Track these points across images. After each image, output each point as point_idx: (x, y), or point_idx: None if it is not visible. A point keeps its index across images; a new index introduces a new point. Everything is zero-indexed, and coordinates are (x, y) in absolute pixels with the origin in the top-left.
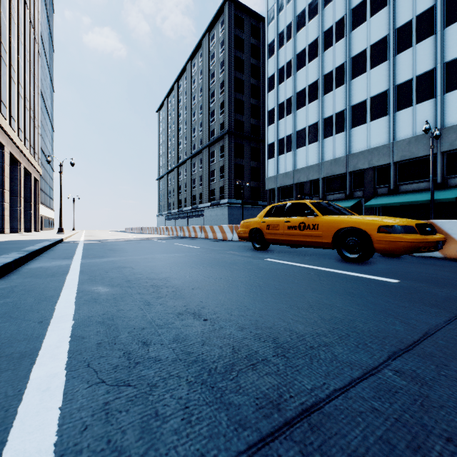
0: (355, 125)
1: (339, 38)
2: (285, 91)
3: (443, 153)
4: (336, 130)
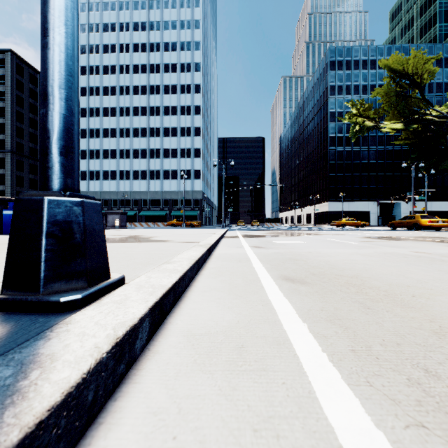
0: (105, 179)
1: (97, 137)
2: None
3: (133, 199)
4: (96, 178)
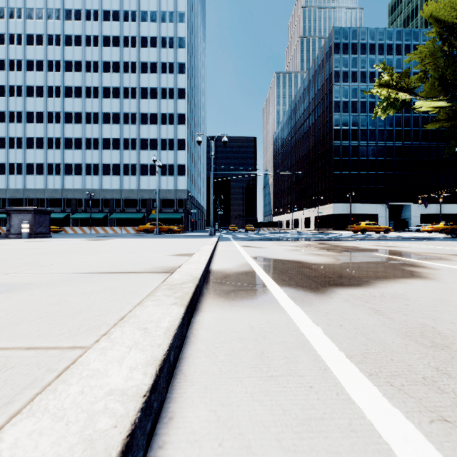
0: (67, 174)
1: (58, 122)
2: (16, 131)
3: (103, 199)
4: (56, 173)
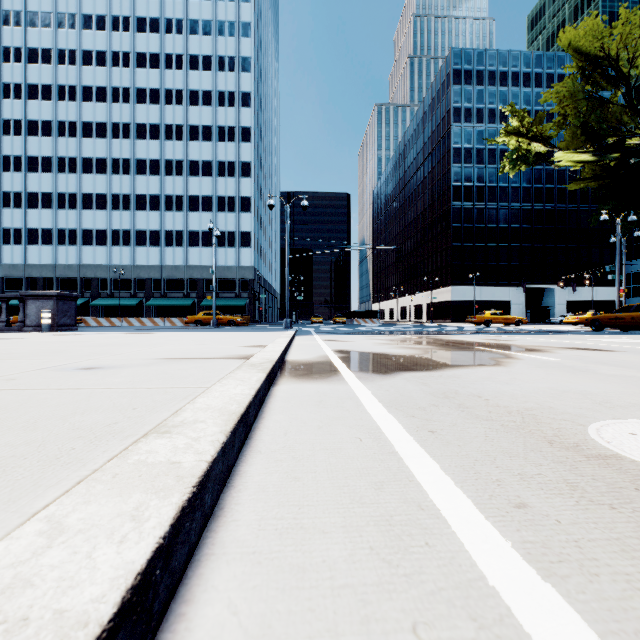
0: (86, 244)
1: (72, 171)
2: (13, 183)
3: (136, 279)
4: (70, 242)
